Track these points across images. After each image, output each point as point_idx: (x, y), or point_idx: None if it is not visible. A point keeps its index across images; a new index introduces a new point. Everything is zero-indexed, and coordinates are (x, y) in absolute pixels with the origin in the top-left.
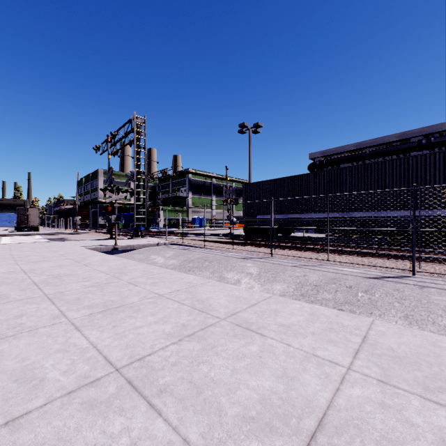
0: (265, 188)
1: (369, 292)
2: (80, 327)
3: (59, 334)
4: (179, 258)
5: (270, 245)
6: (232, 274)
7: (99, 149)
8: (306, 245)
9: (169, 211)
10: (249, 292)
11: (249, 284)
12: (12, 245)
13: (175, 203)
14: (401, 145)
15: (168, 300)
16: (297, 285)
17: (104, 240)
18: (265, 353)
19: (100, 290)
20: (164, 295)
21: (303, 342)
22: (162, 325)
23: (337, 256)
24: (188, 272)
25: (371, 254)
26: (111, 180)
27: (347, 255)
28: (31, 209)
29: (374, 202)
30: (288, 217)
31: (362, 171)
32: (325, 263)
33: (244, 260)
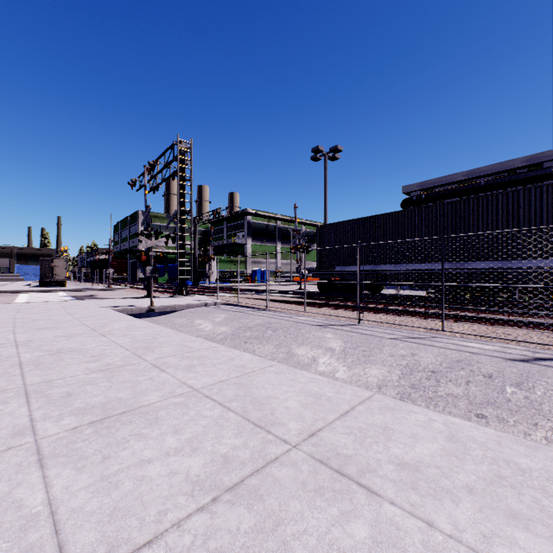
0: (346, 230)
1: (524, 386)
2: (46, 459)
3: (5, 474)
4: (232, 325)
5: (355, 307)
6: (305, 350)
7: (135, 184)
8: (405, 307)
9: (223, 262)
10: (335, 386)
11: (330, 366)
12: (24, 305)
13: (231, 251)
14: (529, 172)
15: (207, 399)
16: (403, 370)
17: (140, 298)
18: (386, 550)
19: (107, 378)
20: (201, 389)
21: (457, 516)
22: (186, 458)
23: (454, 323)
24: (243, 345)
25: (506, 321)
26: (148, 222)
27: (468, 322)
28: (56, 260)
29: (502, 248)
30: (379, 269)
31: (484, 204)
32: (437, 333)
33: (321, 328)
